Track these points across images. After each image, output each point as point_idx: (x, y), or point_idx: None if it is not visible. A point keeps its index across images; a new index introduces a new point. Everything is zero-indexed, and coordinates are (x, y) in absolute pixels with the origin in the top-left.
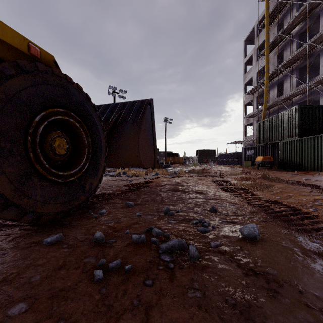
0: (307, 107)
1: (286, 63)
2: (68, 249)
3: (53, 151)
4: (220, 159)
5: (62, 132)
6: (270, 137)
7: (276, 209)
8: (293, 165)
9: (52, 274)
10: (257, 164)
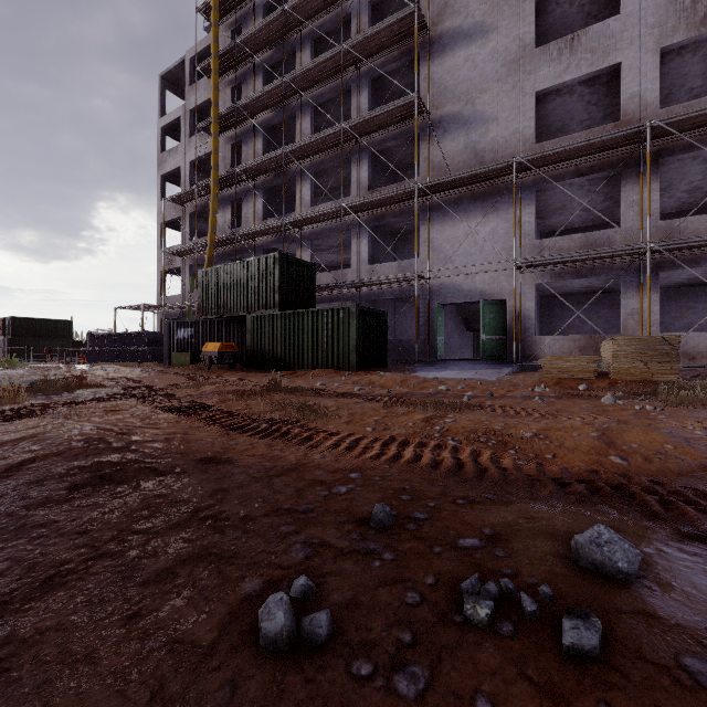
0: (290, 260)
1: (250, 169)
2: None
3: None
4: (99, 347)
5: None
6: (229, 303)
7: (442, 459)
8: (273, 360)
9: None
10: (207, 359)
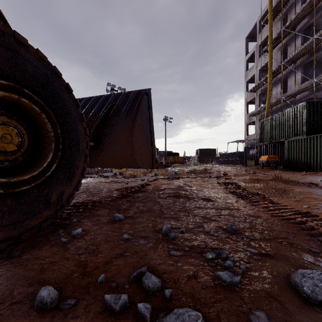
0: (315, 104)
1: (291, 59)
2: None
3: None
4: (221, 158)
5: (12, 119)
6: (274, 135)
7: (318, 228)
8: (301, 165)
9: None
10: (261, 163)
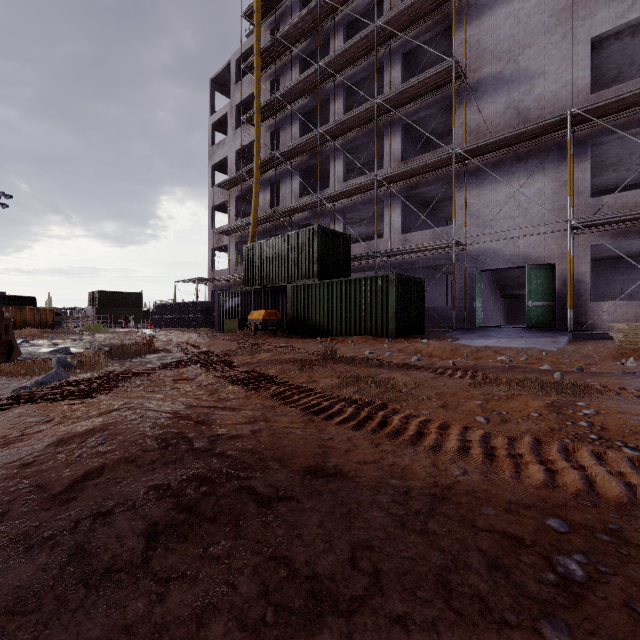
0: (327, 232)
1: (288, 151)
2: None
3: None
4: (162, 315)
5: None
6: (271, 274)
7: None
8: (311, 326)
9: None
10: (253, 325)
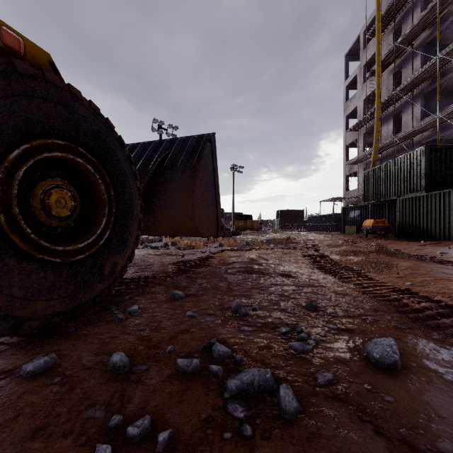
0: (438, 148)
1: (407, 86)
2: (61, 386)
3: (47, 210)
4: (311, 223)
5: (65, 181)
6: (383, 191)
7: (413, 305)
8: (418, 232)
9: (14, 451)
10: (365, 230)
